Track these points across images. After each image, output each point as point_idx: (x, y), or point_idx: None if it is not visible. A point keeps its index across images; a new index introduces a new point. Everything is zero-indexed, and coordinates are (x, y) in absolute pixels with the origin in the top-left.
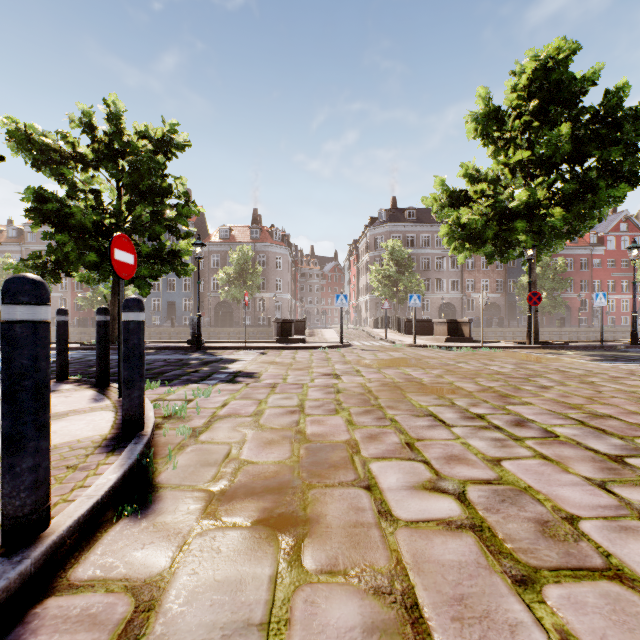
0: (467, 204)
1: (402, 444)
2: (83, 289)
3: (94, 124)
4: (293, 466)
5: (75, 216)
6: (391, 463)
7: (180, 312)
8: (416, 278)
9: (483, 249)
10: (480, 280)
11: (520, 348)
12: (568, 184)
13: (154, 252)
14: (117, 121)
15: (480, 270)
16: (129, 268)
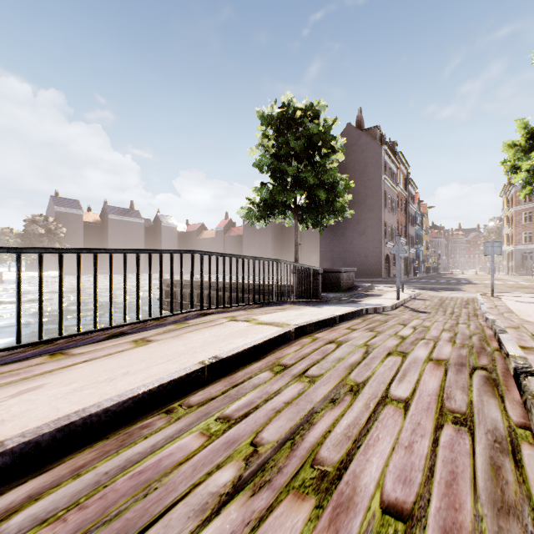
0: None
1: None
2: None
3: None
4: None
5: None
6: None
7: None
8: None
9: None
10: None
11: None
12: None
13: None
14: None
15: None
16: None
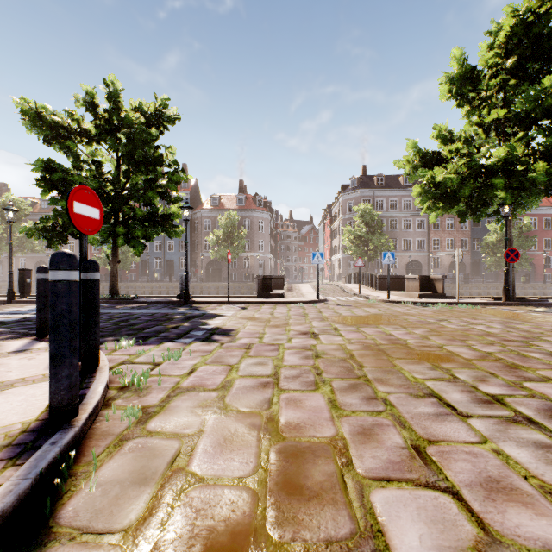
0: (439, 165)
1: (409, 449)
2: (99, 250)
3: (96, 103)
4: (257, 492)
5: (77, 183)
6: (402, 493)
7: (177, 269)
8: (385, 238)
9: (455, 208)
10: (445, 239)
11: (497, 304)
12: (551, 138)
13: (148, 216)
14: (116, 99)
15: (445, 230)
16: (93, 223)
